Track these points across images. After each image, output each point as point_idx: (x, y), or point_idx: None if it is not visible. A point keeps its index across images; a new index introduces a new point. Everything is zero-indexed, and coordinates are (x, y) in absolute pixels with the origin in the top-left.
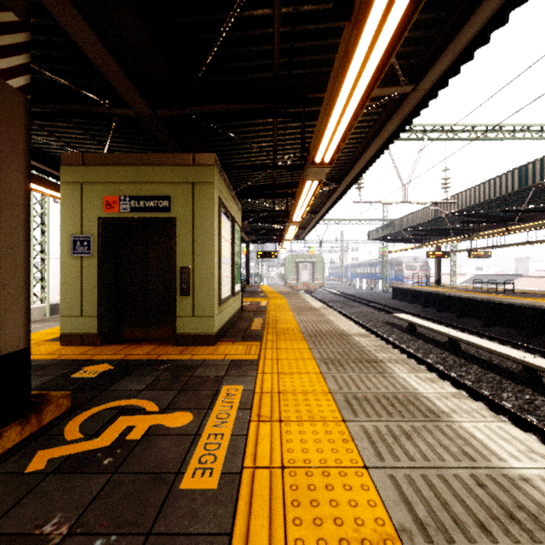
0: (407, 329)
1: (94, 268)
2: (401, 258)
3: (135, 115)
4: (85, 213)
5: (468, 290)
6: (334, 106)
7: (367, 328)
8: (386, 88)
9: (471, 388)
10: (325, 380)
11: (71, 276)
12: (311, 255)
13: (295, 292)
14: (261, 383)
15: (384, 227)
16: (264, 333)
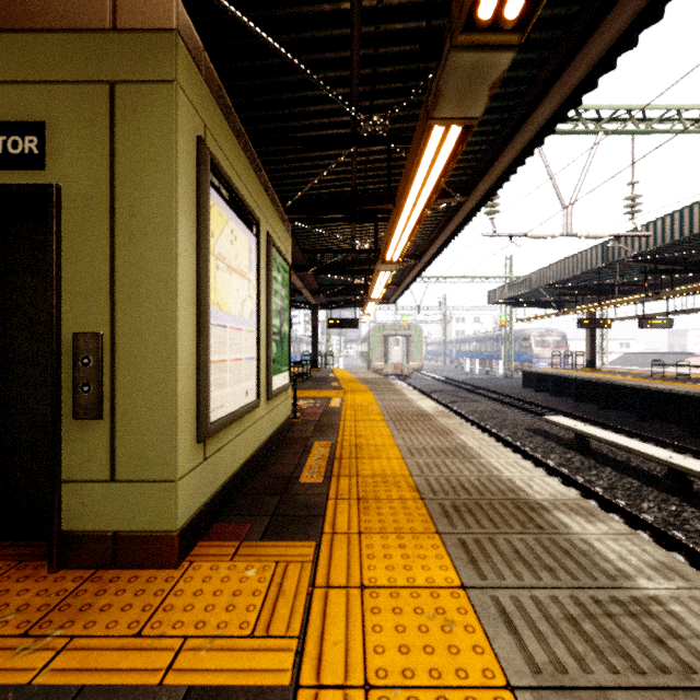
0: (574, 445)
1: None
2: (529, 330)
3: None
4: None
5: (645, 377)
6: None
7: (504, 440)
8: None
9: None
10: None
11: None
12: (405, 325)
13: (385, 380)
14: None
15: (514, 284)
16: (329, 496)
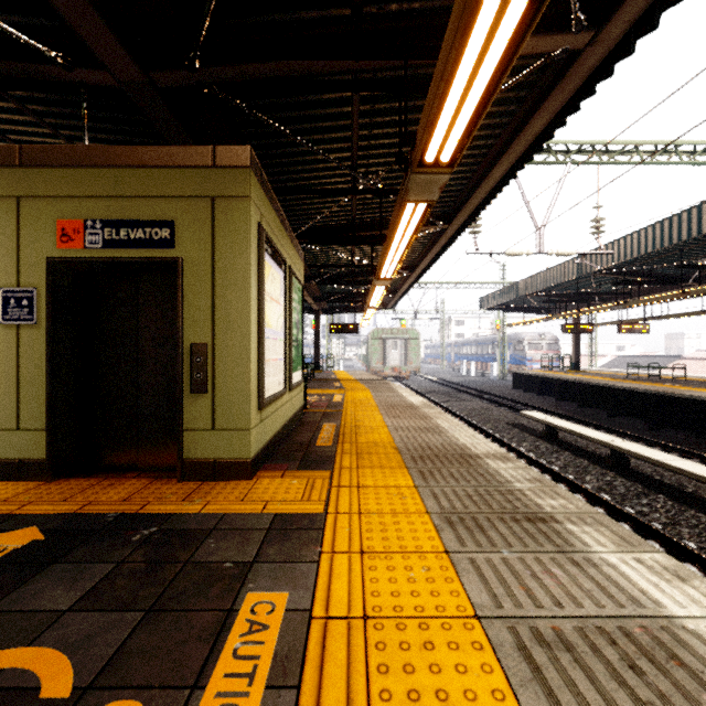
0: (544, 435)
1: (41, 346)
2: (522, 334)
3: (116, 83)
4: (24, 249)
5: (620, 378)
6: (475, 18)
7: (486, 432)
8: (546, 37)
9: (669, 539)
10: (459, 573)
11: (0, 359)
12: (402, 329)
13: (382, 380)
14: (328, 585)
15: (503, 292)
16: (337, 452)
